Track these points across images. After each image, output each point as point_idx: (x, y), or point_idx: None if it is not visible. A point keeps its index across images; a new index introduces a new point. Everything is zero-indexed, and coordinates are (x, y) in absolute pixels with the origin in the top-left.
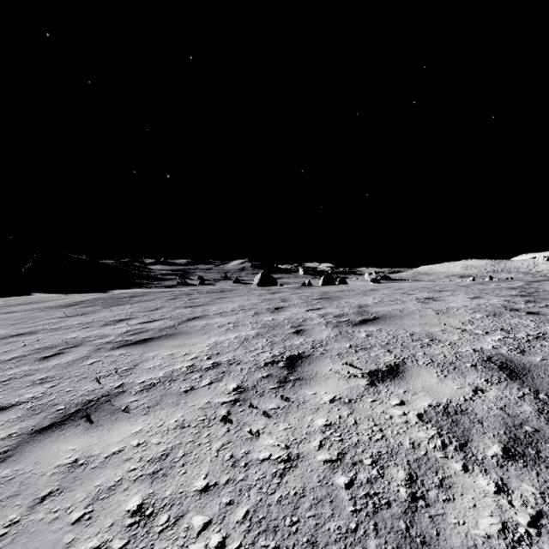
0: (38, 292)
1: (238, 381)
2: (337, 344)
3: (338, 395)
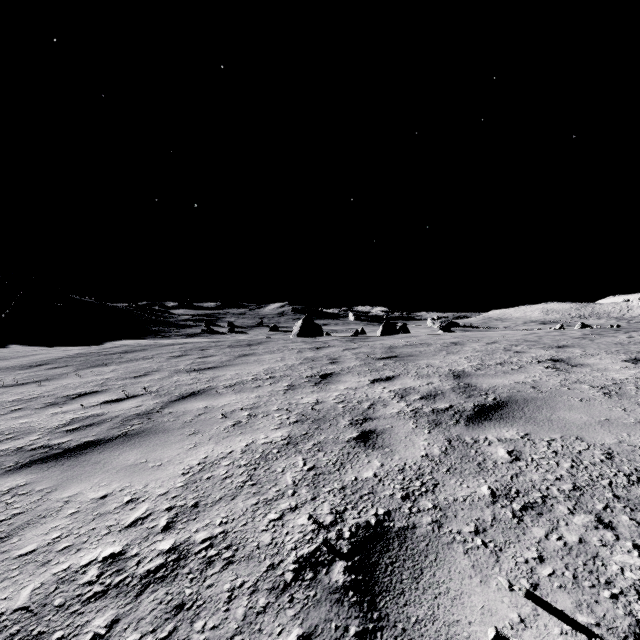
0: (17, 344)
1: None
2: (459, 484)
3: None
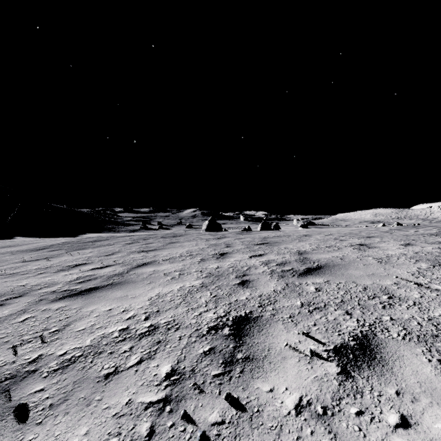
0: (20, 236)
1: (173, 359)
2: (287, 301)
3: (304, 395)
